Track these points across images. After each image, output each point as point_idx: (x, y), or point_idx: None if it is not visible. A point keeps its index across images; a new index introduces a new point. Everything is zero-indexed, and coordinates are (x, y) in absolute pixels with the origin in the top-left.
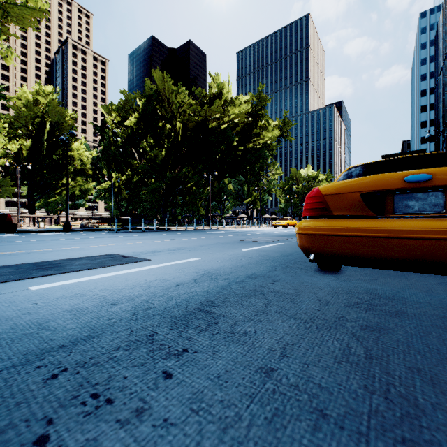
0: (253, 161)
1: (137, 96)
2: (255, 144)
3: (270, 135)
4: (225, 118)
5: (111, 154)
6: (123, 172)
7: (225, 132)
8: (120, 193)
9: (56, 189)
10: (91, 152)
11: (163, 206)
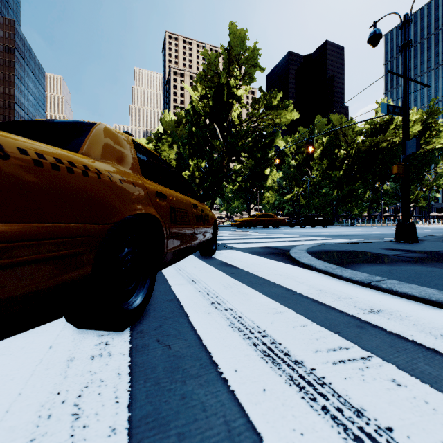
0: (421, 166)
1: (320, 136)
2: (424, 150)
3: (442, 140)
4: (395, 139)
5: (289, 173)
6: (298, 185)
7: (396, 150)
8: (297, 200)
9: (262, 200)
10: (279, 174)
11: (335, 209)
